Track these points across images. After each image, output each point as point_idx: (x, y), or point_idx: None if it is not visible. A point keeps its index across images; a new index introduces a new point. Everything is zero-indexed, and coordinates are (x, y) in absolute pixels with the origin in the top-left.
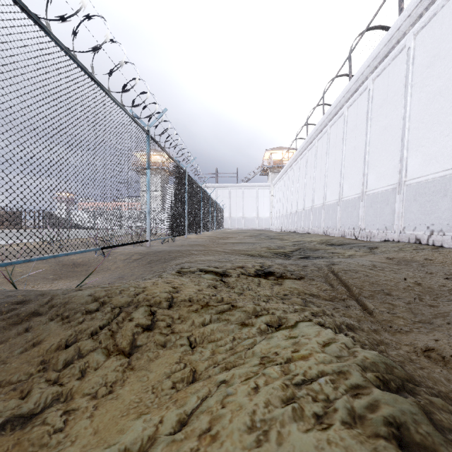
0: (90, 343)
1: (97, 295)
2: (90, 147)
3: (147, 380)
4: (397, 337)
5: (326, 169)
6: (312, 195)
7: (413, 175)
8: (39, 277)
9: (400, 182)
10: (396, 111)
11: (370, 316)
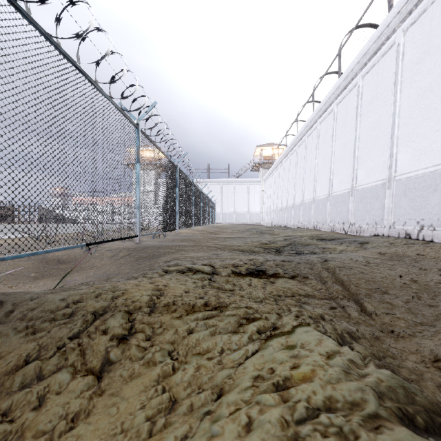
0: (55, 360)
1: (70, 300)
2: (74, 139)
3: (116, 410)
4: (401, 343)
5: (316, 165)
6: (302, 190)
7: (403, 170)
8: (20, 275)
9: (390, 177)
10: (386, 107)
11: (369, 318)
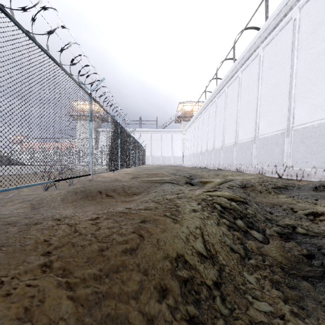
0: None
1: None
2: None
3: None
4: None
5: (238, 111)
6: (222, 135)
7: None
8: None
9: None
10: None
11: None
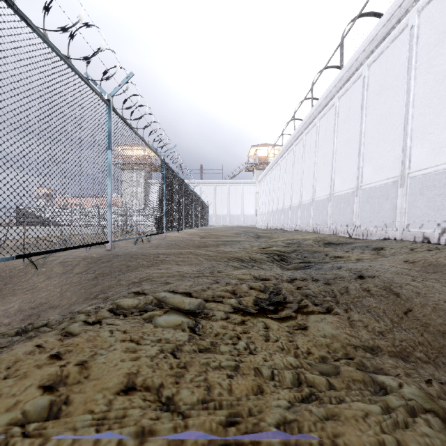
0: None
1: None
2: None
3: None
4: None
5: (315, 164)
6: (300, 191)
7: (418, 166)
8: None
9: (403, 174)
10: (397, 97)
11: None
